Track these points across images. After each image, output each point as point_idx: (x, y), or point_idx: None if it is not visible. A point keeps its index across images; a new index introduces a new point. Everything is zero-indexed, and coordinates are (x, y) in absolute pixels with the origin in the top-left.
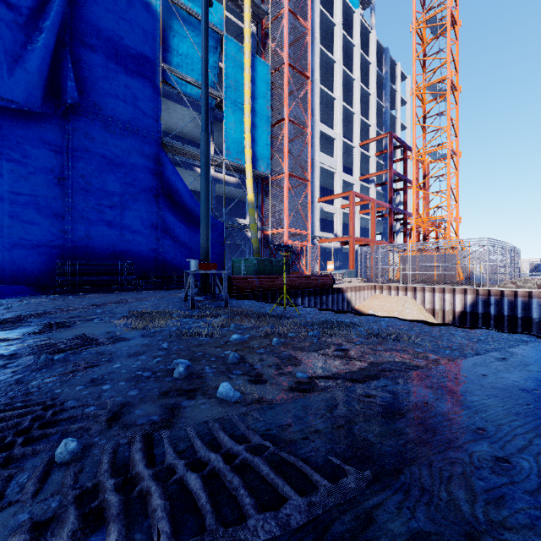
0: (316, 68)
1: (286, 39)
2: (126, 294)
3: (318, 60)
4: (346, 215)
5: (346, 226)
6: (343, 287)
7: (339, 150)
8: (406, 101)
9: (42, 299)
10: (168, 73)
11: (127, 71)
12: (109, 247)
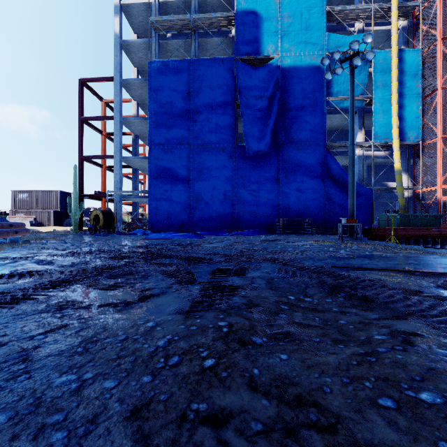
0: None
1: (438, 18)
2: (307, 236)
3: None
4: None
5: None
6: None
7: None
8: None
9: (275, 235)
10: (330, 101)
11: (306, 113)
12: (298, 211)
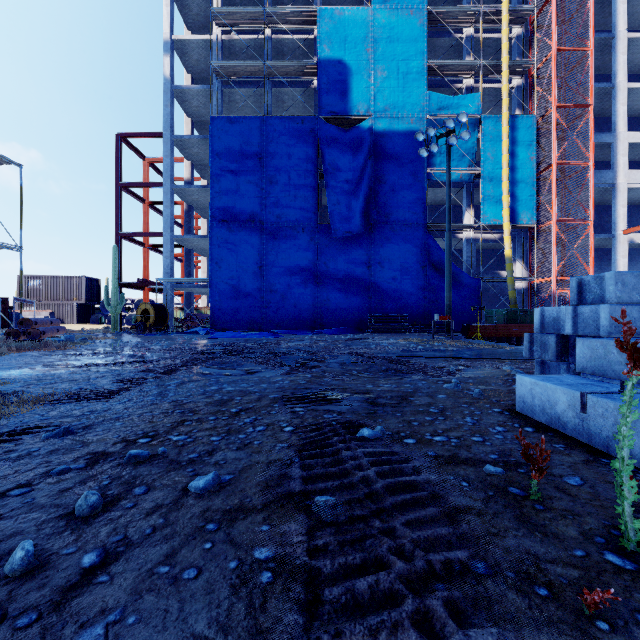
0: (619, 68)
1: (553, 83)
2: (403, 334)
3: (623, 57)
4: None
5: None
6: None
7: None
8: None
9: (365, 334)
10: (432, 174)
11: (404, 187)
12: (393, 305)
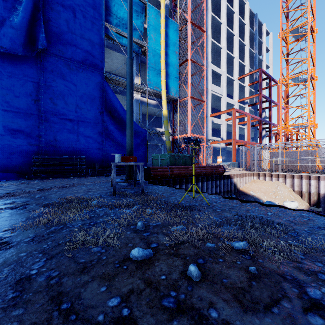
0: (209, 27)
1: (189, 5)
2: (77, 179)
3: (210, 22)
4: (228, 126)
5: (228, 133)
6: (231, 174)
7: (224, 82)
8: (269, 49)
9: (14, 183)
10: (109, 29)
11: (81, 28)
12: (69, 146)
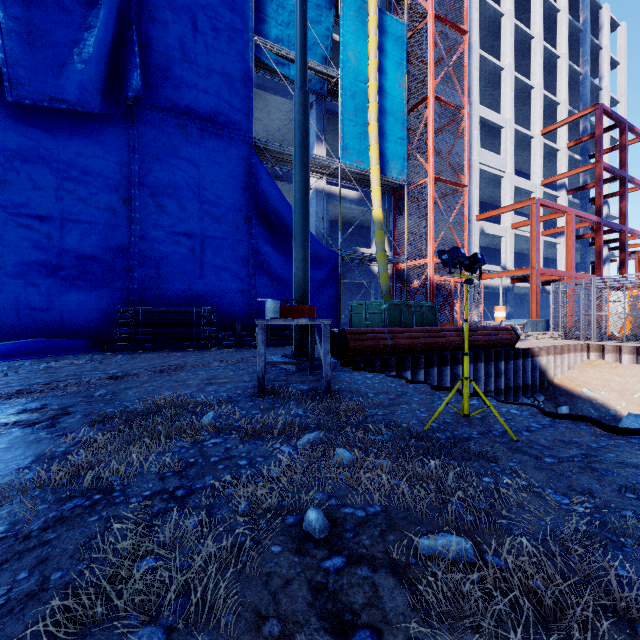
0: (474, 25)
1: None
2: (196, 354)
3: (476, 14)
4: (518, 240)
5: (516, 255)
6: (533, 348)
7: (509, 143)
8: (617, 61)
9: (76, 361)
10: (263, 48)
11: (208, 51)
12: (186, 288)
